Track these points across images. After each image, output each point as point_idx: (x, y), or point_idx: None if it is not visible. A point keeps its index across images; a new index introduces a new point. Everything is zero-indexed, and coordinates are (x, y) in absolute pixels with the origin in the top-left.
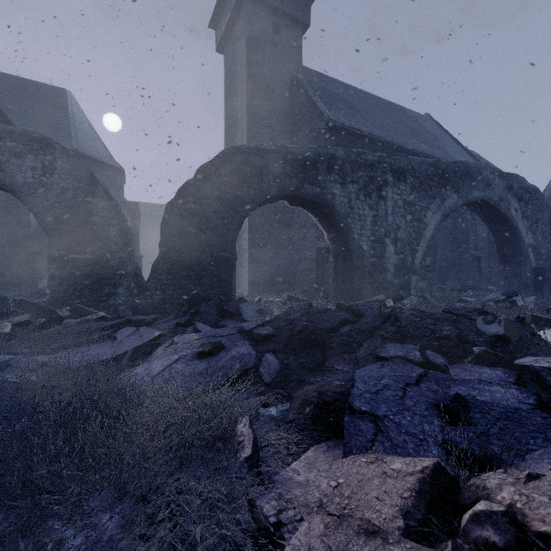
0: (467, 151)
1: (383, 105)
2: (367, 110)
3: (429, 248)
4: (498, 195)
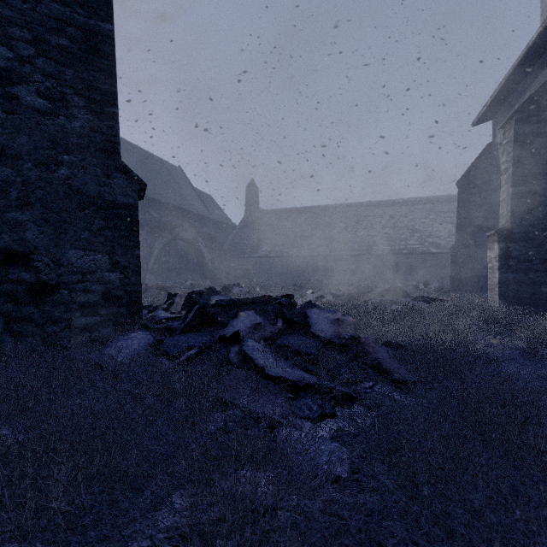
0: (200, 198)
1: (146, 158)
2: (133, 164)
3: (156, 260)
4: (192, 236)
